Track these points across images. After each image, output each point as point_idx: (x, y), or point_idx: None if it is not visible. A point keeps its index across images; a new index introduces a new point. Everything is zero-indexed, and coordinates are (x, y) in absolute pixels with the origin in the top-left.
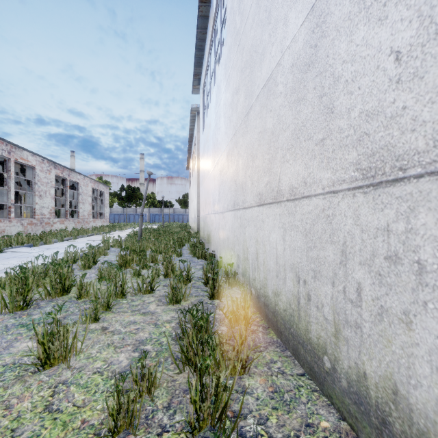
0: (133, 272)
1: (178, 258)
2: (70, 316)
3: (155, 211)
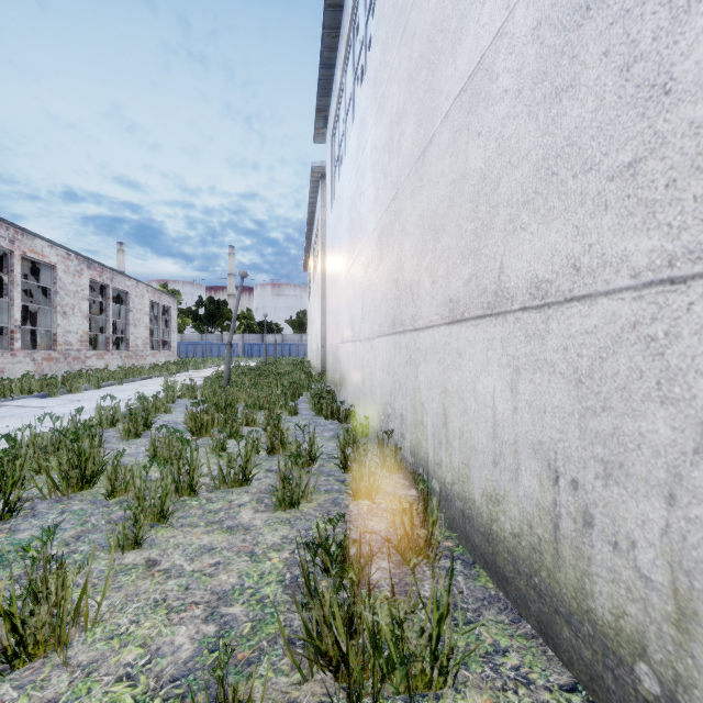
0: (212, 444)
1: (292, 418)
2: (88, 534)
3: (253, 338)
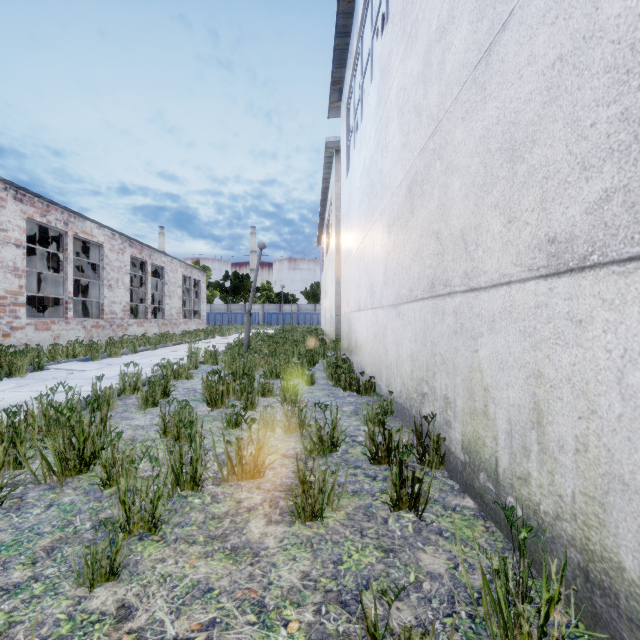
0: (225, 418)
1: (309, 387)
2: (64, 546)
3: (272, 308)
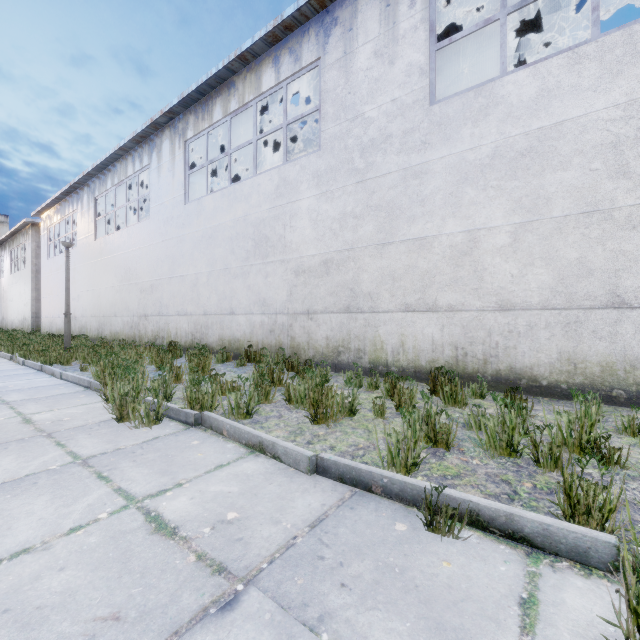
0: None
1: None
2: None
3: None
